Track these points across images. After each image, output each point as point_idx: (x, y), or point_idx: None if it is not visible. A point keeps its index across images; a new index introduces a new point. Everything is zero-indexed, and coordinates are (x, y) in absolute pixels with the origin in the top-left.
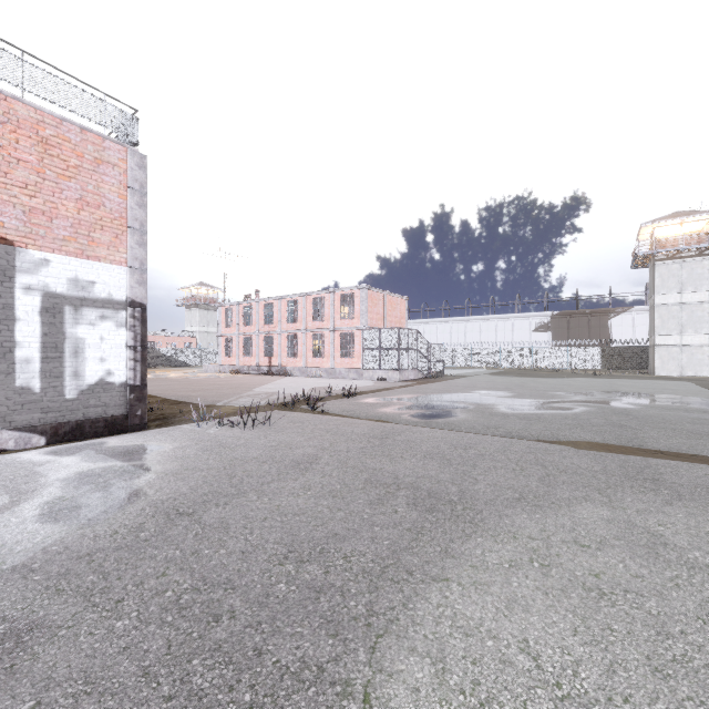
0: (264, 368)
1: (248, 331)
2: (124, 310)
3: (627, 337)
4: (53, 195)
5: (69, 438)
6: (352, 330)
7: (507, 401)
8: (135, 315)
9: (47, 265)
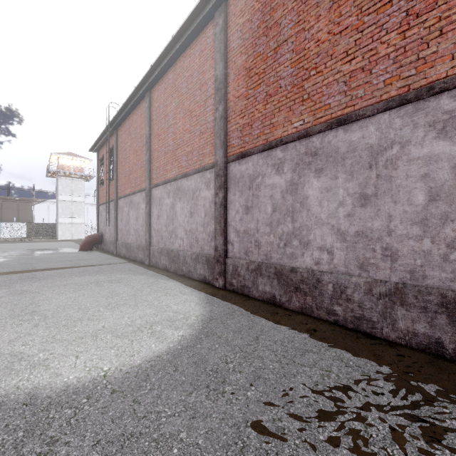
0: None
1: None
2: None
3: (45, 217)
4: None
5: None
6: None
7: None
8: None
9: None
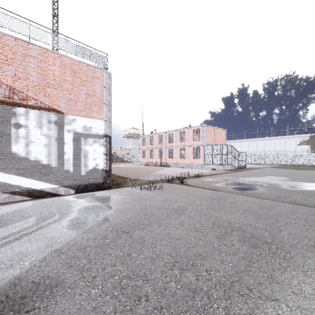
0: (158, 163)
1: (152, 147)
2: (102, 138)
3: None
4: (77, 93)
5: (82, 191)
6: (199, 146)
7: (287, 182)
8: (107, 140)
9: (75, 121)
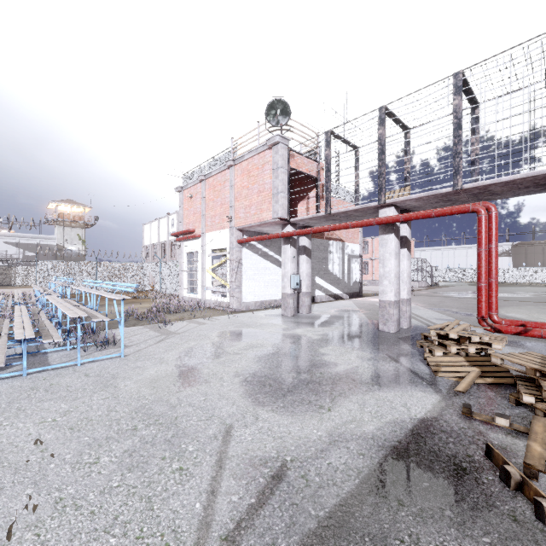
0: None
1: None
2: (358, 258)
3: None
4: None
5: (351, 297)
6: None
7: None
8: (361, 260)
9: (348, 246)
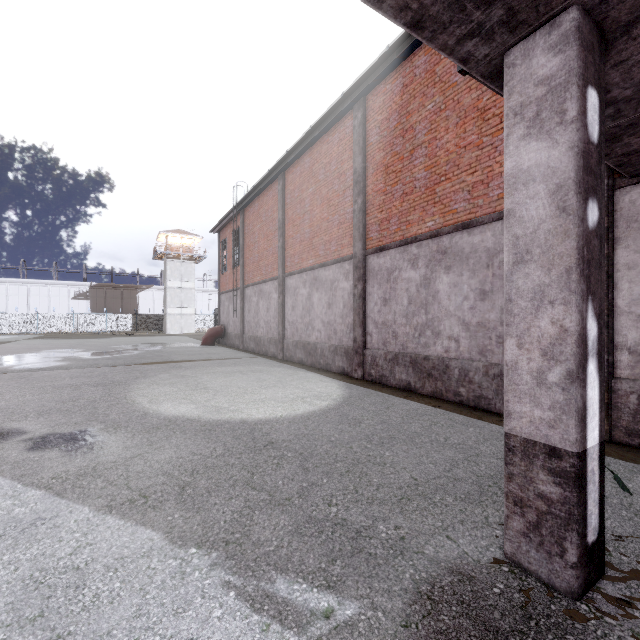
0: None
1: None
2: None
3: (150, 307)
4: None
5: None
6: None
7: (85, 353)
8: None
9: None
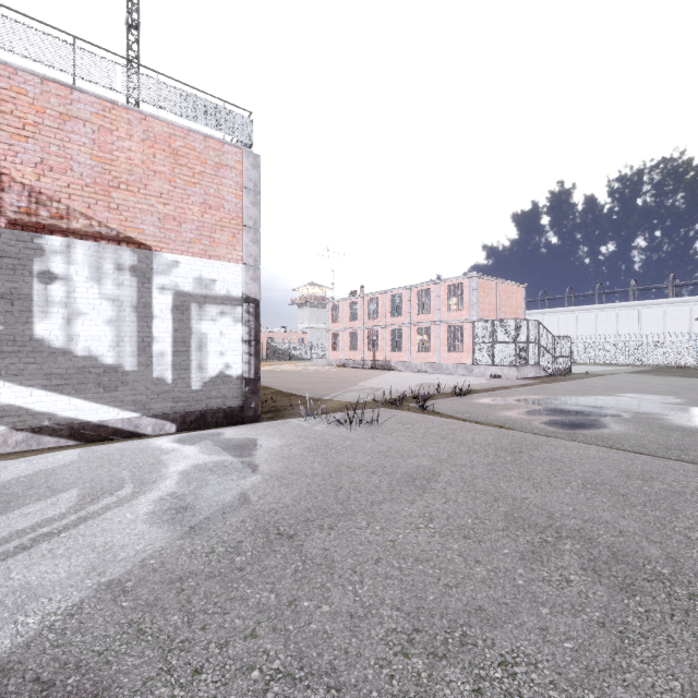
0: (368, 362)
1: (353, 326)
2: (240, 306)
3: None
4: (182, 201)
5: (194, 426)
6: (461, 323)
7: (680, 410)
8: (250, 310)
9: (177, 266)
